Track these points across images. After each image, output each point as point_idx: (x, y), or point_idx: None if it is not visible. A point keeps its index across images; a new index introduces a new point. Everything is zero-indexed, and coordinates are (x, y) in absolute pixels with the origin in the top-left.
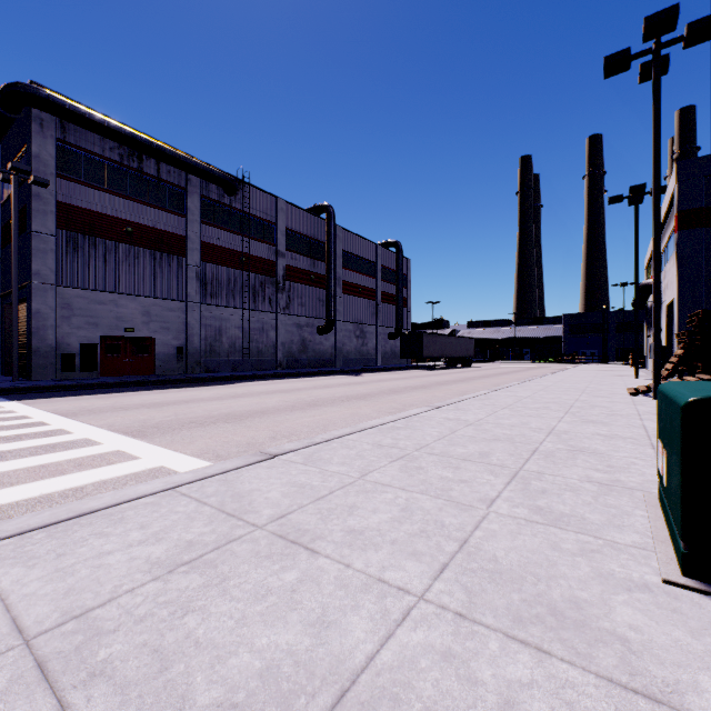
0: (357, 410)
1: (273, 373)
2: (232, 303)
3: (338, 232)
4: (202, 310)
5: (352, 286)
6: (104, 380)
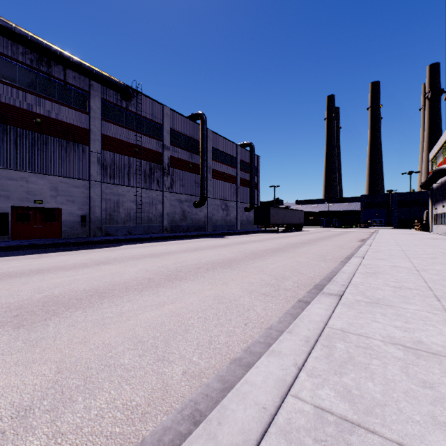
0: (222, 289)
1: (157, 236)
2: (128, 183)
3: (209, 134)
4: (103, 187)
5: (219, 173)
6: (4, 243)
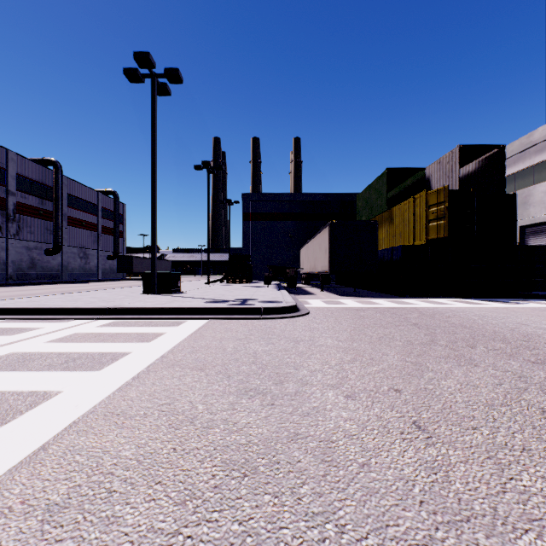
0: None
1: (11, 283)
2: None
3: (64, 180)
4: None
5: (77, 220)
6: None
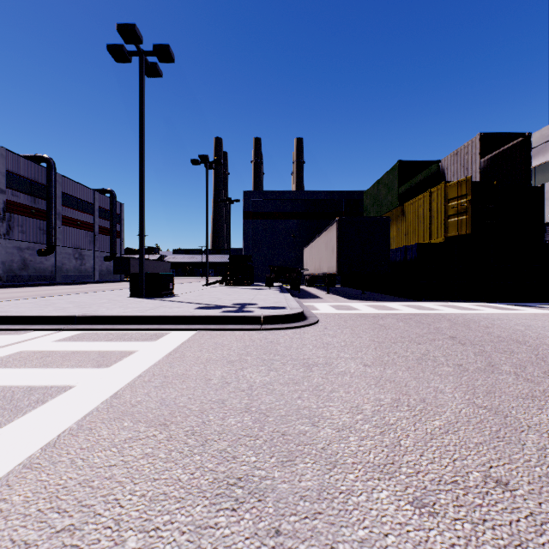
0: None
1: None
2: None
3: (58, 178)
4: None
5: (72, 220)
6: None
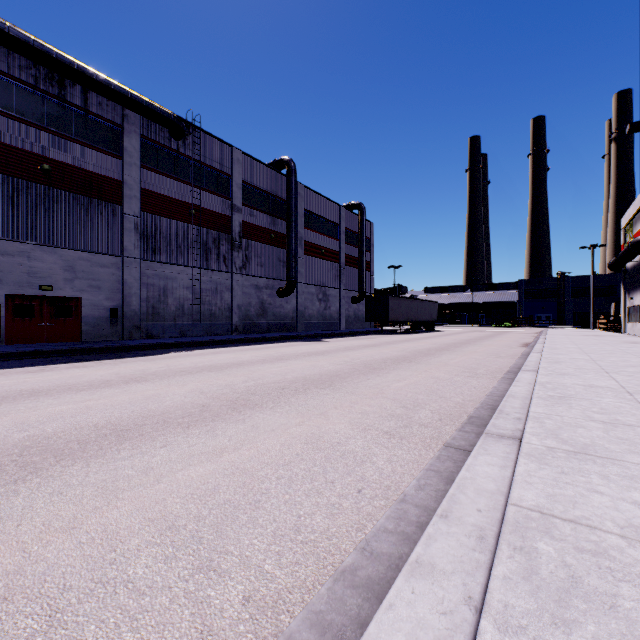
0: (319, 423)
1: (223, 339)
2: (180, 261)
3: (299, 190)
4: (143, 267)
5: (315, 247)
6: None
